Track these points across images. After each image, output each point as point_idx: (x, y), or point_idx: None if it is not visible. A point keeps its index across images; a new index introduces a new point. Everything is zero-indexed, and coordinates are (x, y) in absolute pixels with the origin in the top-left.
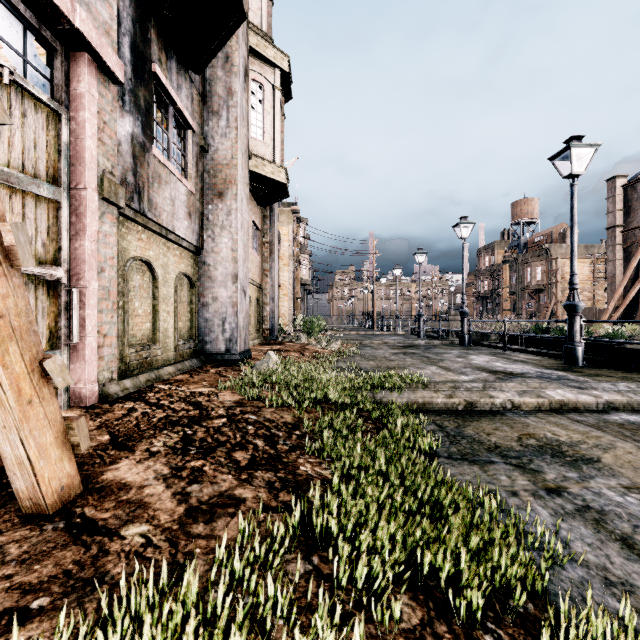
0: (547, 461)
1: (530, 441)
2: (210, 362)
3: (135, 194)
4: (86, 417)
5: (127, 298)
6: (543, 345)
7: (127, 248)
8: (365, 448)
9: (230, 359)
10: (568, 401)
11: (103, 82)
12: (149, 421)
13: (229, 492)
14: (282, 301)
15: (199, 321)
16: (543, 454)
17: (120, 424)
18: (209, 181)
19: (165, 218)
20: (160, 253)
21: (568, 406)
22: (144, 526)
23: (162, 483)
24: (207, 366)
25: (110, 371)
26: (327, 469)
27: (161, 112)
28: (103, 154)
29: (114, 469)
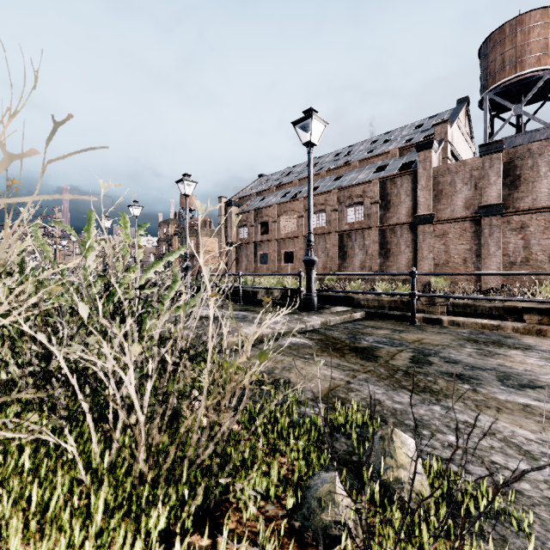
0: None
1: None
2: None
3: None
4: None
5: None
6: None
7: None
8: None
9: None
10: None
11: None
12: None
13: None
14: None
15: None
16: None
17: None
18: None
19: None
20: None
21: None
22: None
23: None
24: None
25: None
26: None
27: None
28: None
29: None
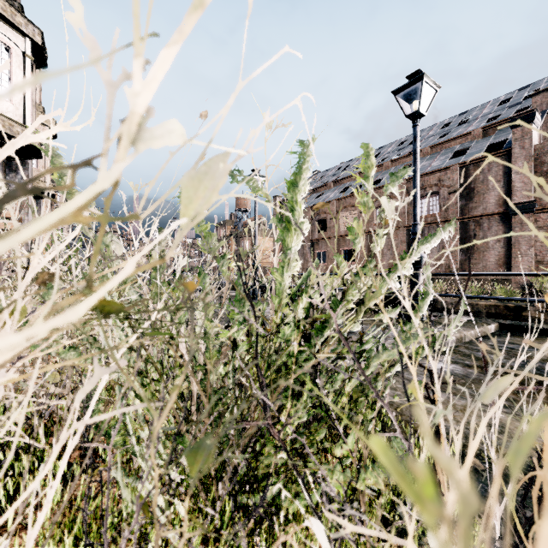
0: None
1: None
2: None
3: None
4: None
5: None
6: None
7: None
8: None
9: None
10: None
11: None
12: None
13: None
14: None
15: None
16: None
17: None
18: None
19: None
20: None
21: None
22: None
23: None
24: None
25: None
26: None
27: None
28: None
29: None
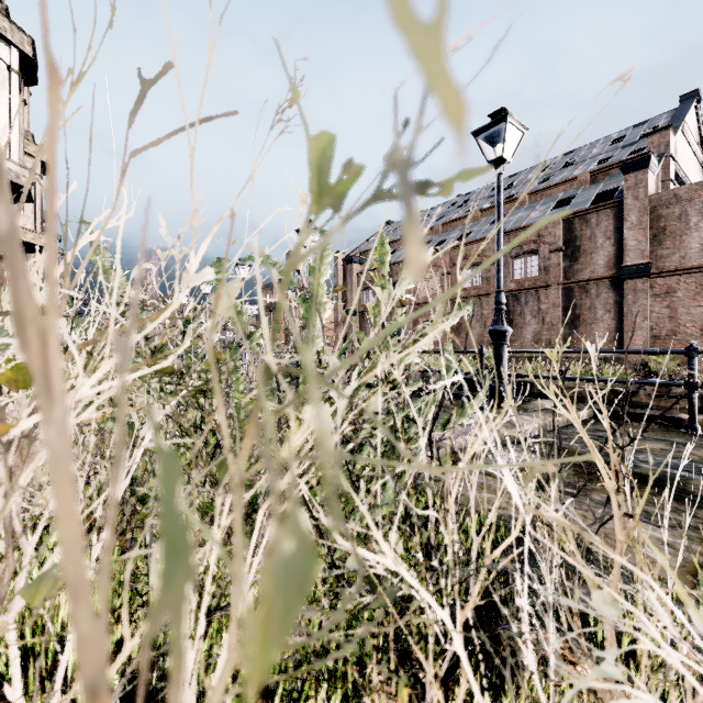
0: None
1: None
2: None
3: None
4: None
5: None
6: None
7: None
8: None
9: None
10: None
11: None
12: None
13: None
14: None
15: None
16: None
17: None
18: None
19: None
20: None
21: None
22: None
23: None
24: None
25: None
26: None
27: None
28: None
29: None
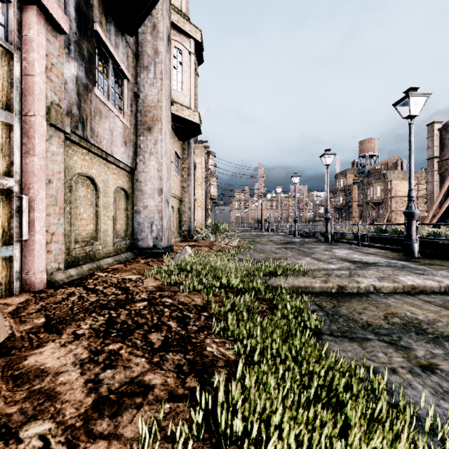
0: (413, 338)
1: (395, 319)
2: (141, 254)
3: (79, 123)
4: (31, 301)
5: (73, 205)
6: (383, 242)
7: (73, 166)
8: (263, 329)
9: (156, 252)
10: (417, 285)
11: (51, 32)
12: (82, 304)
13: (139, 378)
14: (197, 211)
15: (133, 224)
16: (408, 331)
17: (57, 307)
18: (141, 119)
19: (105, 144)
20: (101, 171)
21: (417, 289)
22: (46, 424)
23: (78, 369)
24: (139, 258)
25: (57, 262)
26: (230, 349)
27: (102, 63)
28: (51, 89)
29: (38, 353)
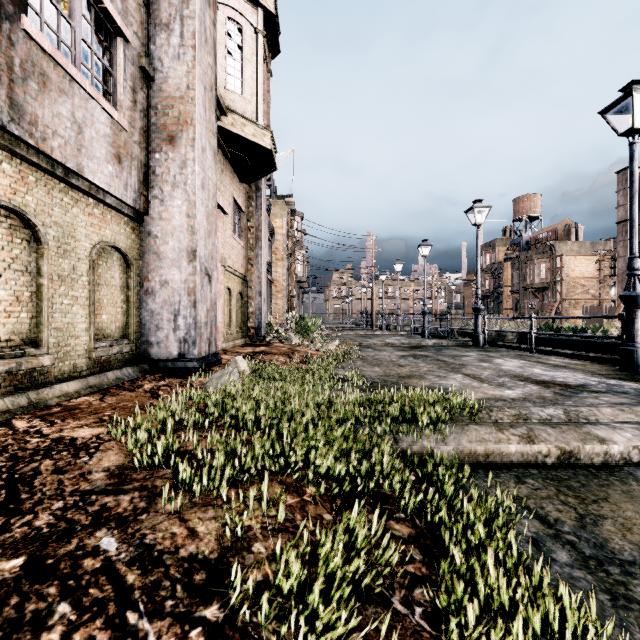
0: None
1: None
2: (156, 371)
3: None
4: None
5: None
6: (555, 345)
7: None
8: None
9: (184, 367)
10: None
11: None
12: None
13: None
14: (275, 298)
15: (142, 314)
16: None
17: None
18: (156, 120)
19: (59, 147)
20: (54, 204)
21: None
22: None
23: None
24: (146, 378)
25: None
26: None
27: None
28: None
29: None
